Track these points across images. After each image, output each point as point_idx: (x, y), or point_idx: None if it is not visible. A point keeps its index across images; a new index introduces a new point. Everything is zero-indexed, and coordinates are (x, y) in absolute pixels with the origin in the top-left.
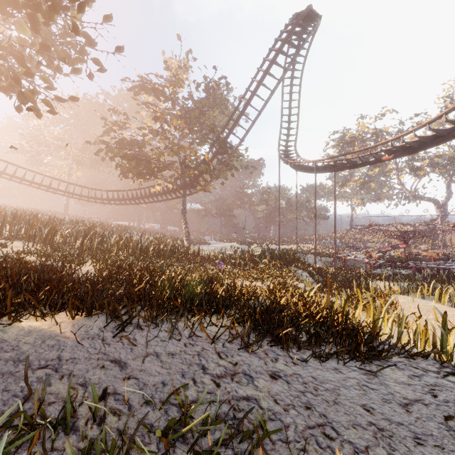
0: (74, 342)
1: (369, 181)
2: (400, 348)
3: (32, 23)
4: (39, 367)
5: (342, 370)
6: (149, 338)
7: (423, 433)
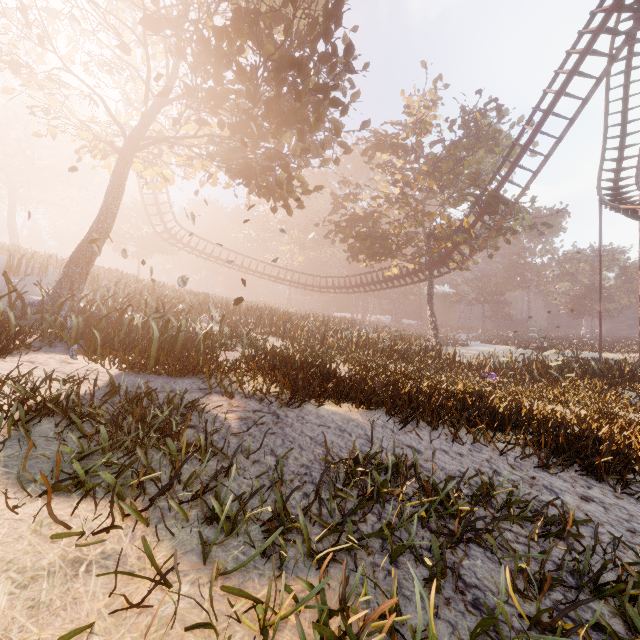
0: (369, 427)
1: None
2: None
3: (300, 136)
4: (357, 437)
5: None
6: (431, 437)
7: None
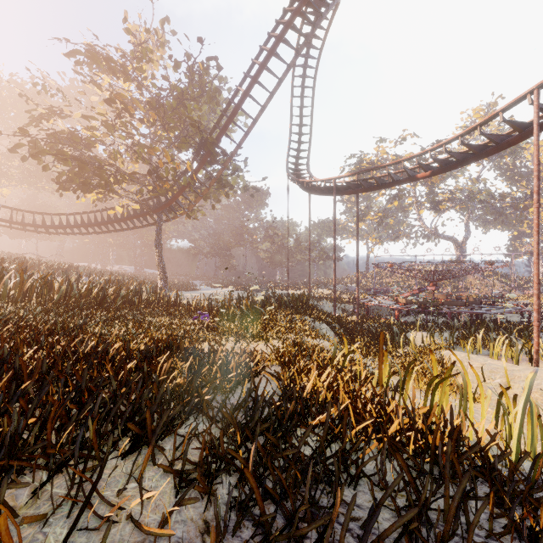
0: None
1: (388, 216)
2: None
3: None
4: None
5: None
6: None
7: None
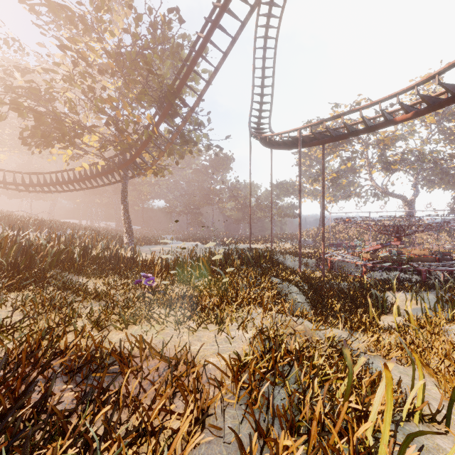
0: None
1: (342, 176)
2: None
3: None
4: None
5: None
6: None
7: None
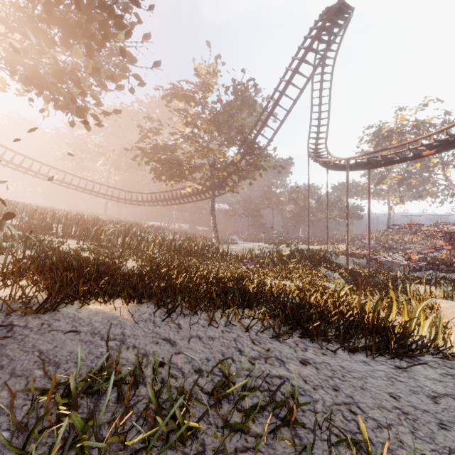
0: (131, 323)
1: (409, 178)
2: (435, 349)
3: (87, 51)
4: (110, 339)
5: (370, 363)
6: (191, 324)
7: (449, 421)
